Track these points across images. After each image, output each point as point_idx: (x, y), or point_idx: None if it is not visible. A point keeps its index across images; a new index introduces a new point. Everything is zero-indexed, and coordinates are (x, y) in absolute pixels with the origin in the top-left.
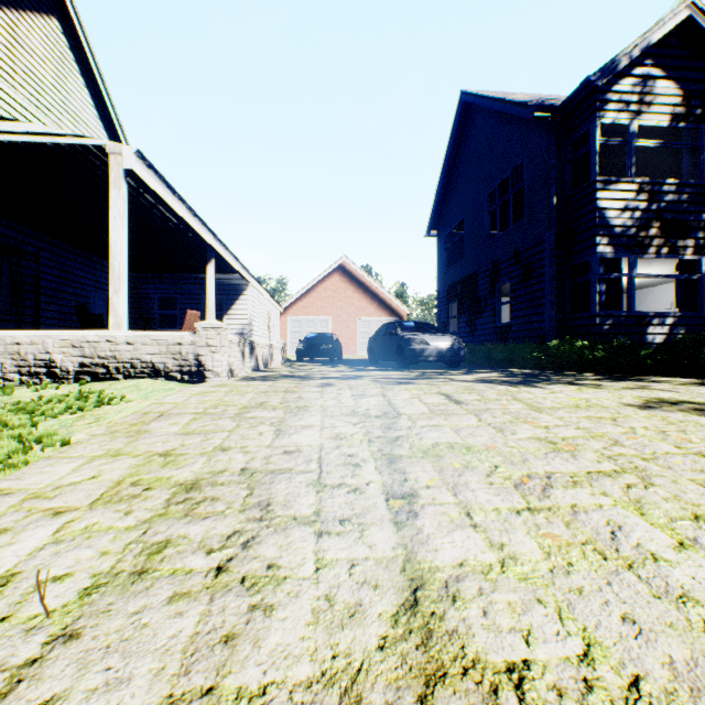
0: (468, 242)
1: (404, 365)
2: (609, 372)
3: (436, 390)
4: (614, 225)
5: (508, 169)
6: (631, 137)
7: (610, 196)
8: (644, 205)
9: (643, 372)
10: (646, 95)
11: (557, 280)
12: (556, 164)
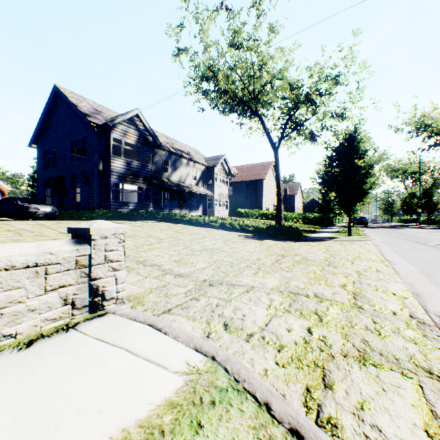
0: (59, 160)
1: (25, 219)
2: (114, 220)
3: (53, 221)
4: (117, 172)
5: (80, 135)
6: (123, 144)
7: (116, 162)
8: (127, 167)
9: (123, 220)
10: (127, 132)
11: (100, 187)
12: (99, 144)
